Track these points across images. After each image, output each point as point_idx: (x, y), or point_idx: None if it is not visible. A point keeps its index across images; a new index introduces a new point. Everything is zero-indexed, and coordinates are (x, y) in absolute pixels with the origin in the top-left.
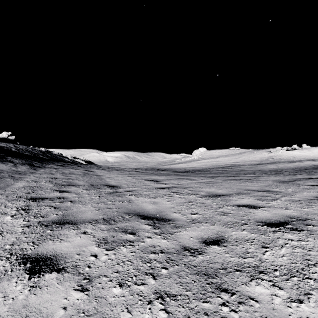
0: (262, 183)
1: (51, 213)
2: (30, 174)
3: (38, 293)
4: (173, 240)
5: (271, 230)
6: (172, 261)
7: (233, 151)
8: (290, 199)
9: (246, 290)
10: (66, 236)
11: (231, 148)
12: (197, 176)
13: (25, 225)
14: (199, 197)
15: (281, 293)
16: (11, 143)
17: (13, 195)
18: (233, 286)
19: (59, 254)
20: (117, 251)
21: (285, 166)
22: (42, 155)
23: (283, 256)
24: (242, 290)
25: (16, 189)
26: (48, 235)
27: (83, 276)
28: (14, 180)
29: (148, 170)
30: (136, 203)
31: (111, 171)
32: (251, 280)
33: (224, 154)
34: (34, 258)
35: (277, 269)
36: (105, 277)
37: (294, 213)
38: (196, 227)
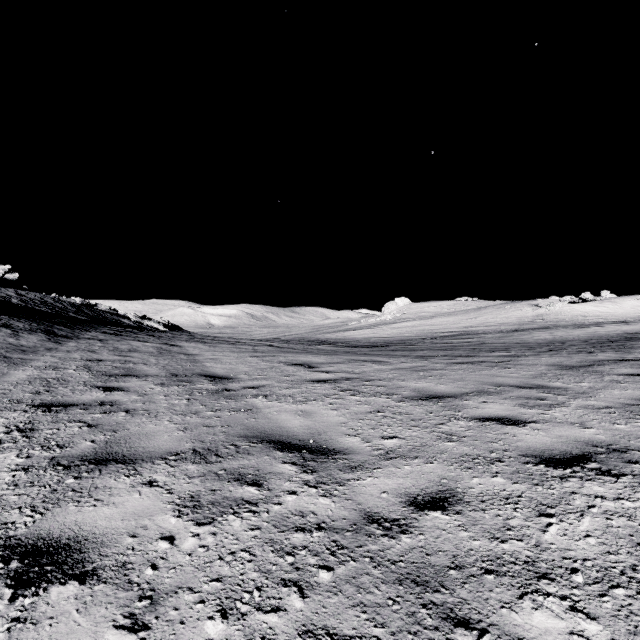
0: (526, 369)
1: (82, 438)
2: (45, 352)
3: (28, 639)
4: (345, 499)
5: (556, 475)
6: (343, 550)
7: (464, 304)
8: (588, 406)
9: (512, 622)
10: (108, 491)
11: (459, 299)
12: (392, 355)
13: (19, 466)
14: (398, 399)
15: (593, 630)
16: (11, 287)
17: (2, 398)
18: (481, 612)
19: (89, 535)
20: (219, 527)
21: (569, 335)
22: (76, 313)
23: (588, 537)
24: (503, 622)
25: (11, 385)
26: (69, 489)
27: (139, 590)
28: (9, 364)
29: (292, 342)
30: (266, 415)
31: (216, 346)
32: (522, 597)
33: (447, 311)
34: (29, 547)
35: (577, 567)
36: (188, 593)
37: (599, 435)
38: (394, 468)
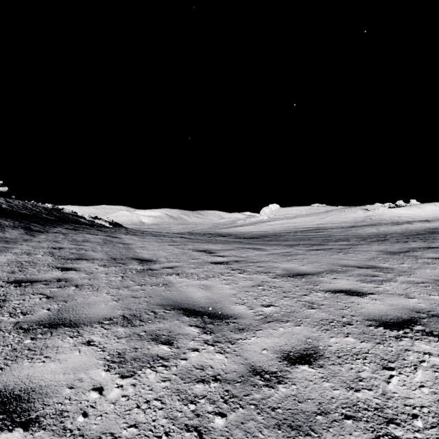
0: (362, 254)
1: (40, 307)
2: (22, 242)
3: None
4: (235, 355)
5: (392, 336)
6: (234, 399)
7: (317, 208)
8: (409, 281)
9: None
10: (56, 350)
11: (313, 205)
12: (267, 244)
13: None
14: (273, 277)
15: None
16: (2, 197)
17: None
18: None
19: (37, 387)
20: (138, 379)
21: (389, 230)
22: (47, 214)
23: (422, 387)
24: None
25: None
26: (26, 348)
27: (71, 435)
28: None
29: (198, 235)
30: (178, 288)
31: (144, 237)
32: None
33: (304, 213)
34: None
35: (417, 413)
36: (110, 438)
37: (420, 304)
38: (271, 329)
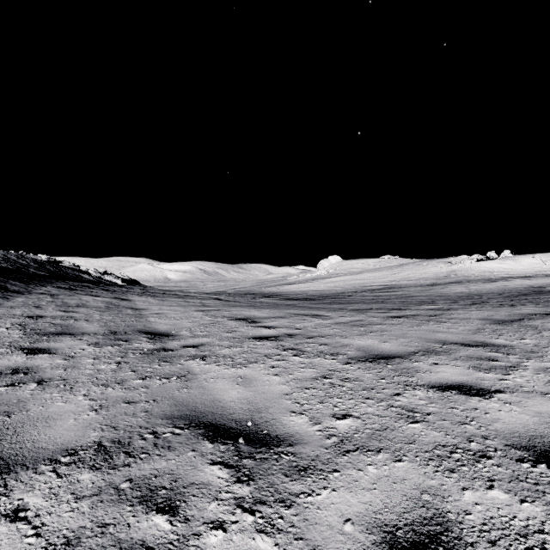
0: (462, 324)
1: None
2: None
3: None
4: (293, 539)
5: None
6: None
7: (388, 261)
8: (546, 368)
9: None
10: None
11: (383, 257)
12: (329, 308)
13: None
14: (344, 361)
15: None
16: None
17: None
18: None
19: None
20: None
21: (482, 289)
22: (37, 269)
23: None
24: None
25: None
26: None
27: None
28: None
29: (238, 296)
30: (201, 383)
31: (165, 300)
32: None
33: (373, 267)
34: None
35: None
36: None
37: None
38: (355, 470)
